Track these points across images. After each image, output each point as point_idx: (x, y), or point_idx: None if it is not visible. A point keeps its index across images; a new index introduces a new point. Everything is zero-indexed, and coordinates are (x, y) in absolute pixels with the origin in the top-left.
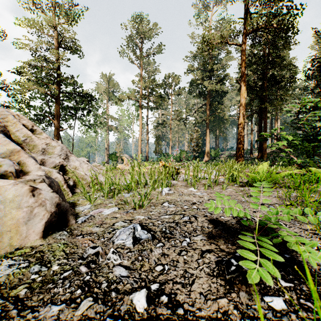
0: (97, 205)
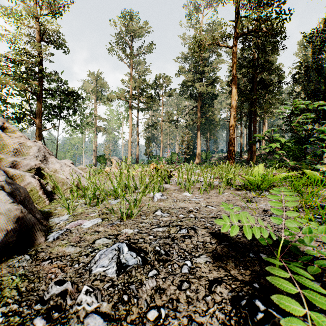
0: (76, 216)
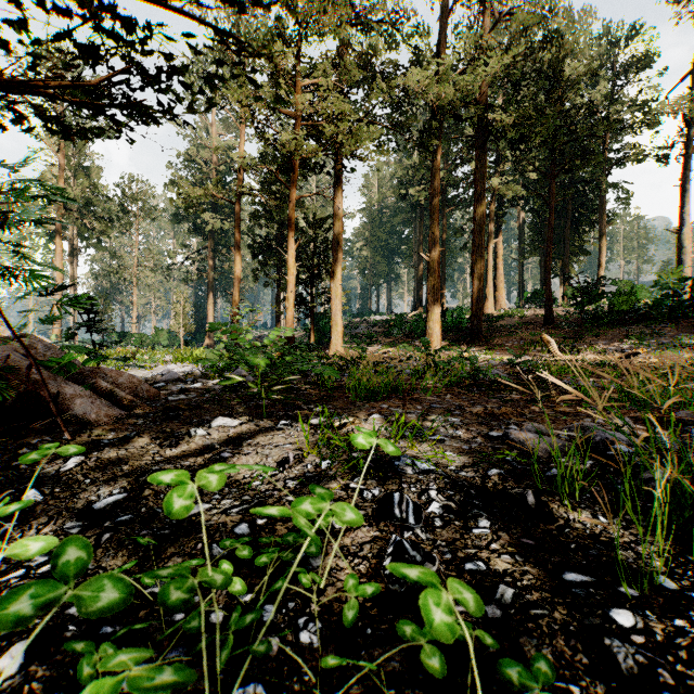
0: None
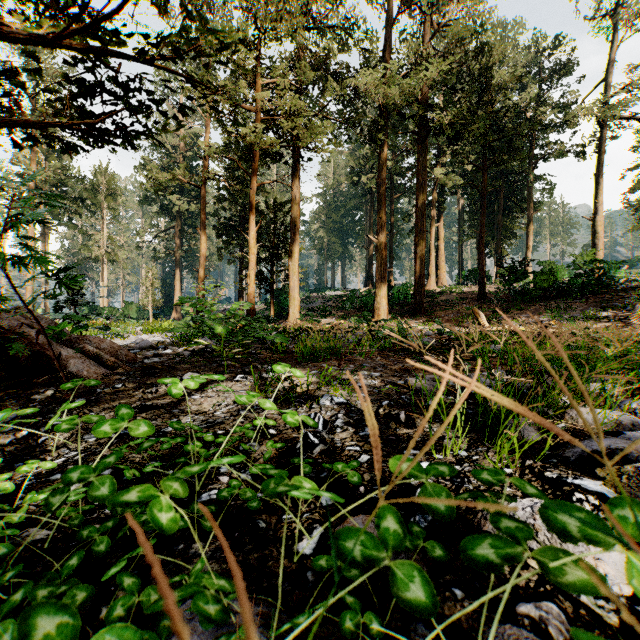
0: None
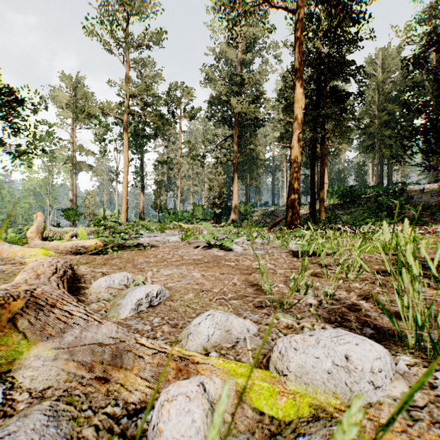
0: None
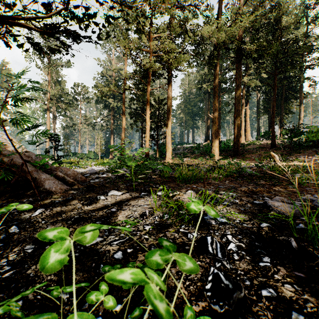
0: None
